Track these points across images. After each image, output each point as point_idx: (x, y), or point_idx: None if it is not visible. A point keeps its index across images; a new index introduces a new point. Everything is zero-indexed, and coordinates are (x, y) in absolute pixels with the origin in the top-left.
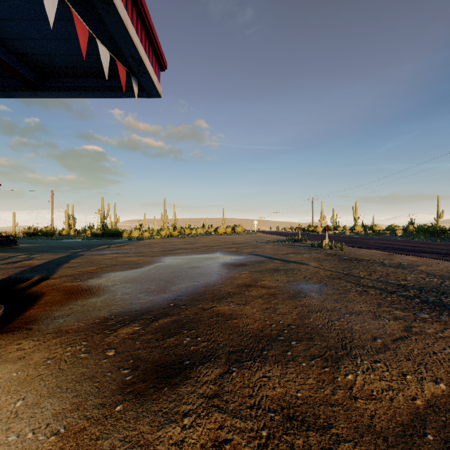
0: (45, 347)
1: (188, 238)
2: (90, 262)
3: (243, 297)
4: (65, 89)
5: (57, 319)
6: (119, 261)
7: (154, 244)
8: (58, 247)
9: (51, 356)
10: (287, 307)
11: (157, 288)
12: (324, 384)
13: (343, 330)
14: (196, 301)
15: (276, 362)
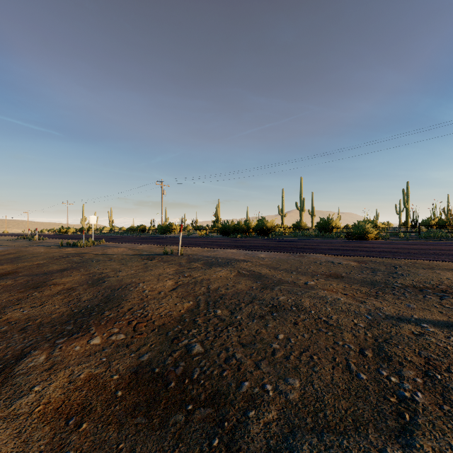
0: None
1: None
2: None
3: None
4: None
5: None
6: None
7: None
8: None
9: None
10: None
11: None
12: None
13: None
14: None
15: None
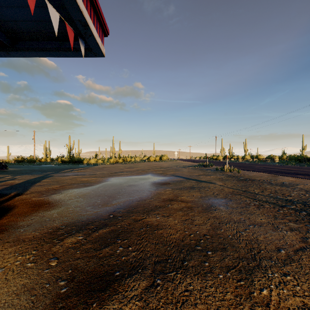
0: (0, 256)
1: (129, 164)
2: (56, 181)
3: (167, 209)
4: (30, 50)
5: (19, 229)
6: (77, 180)
7: (104, 168)
8: (36, 170)
9: (3, 265)
10: (202, 219)
11: (102, 202)
12: (242, 300)
13: (250, 240)
14: (130, 213)
15: (196, 274)
